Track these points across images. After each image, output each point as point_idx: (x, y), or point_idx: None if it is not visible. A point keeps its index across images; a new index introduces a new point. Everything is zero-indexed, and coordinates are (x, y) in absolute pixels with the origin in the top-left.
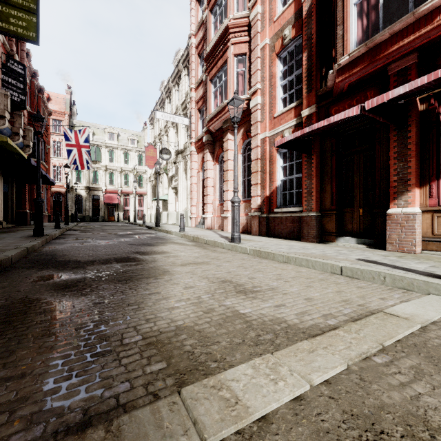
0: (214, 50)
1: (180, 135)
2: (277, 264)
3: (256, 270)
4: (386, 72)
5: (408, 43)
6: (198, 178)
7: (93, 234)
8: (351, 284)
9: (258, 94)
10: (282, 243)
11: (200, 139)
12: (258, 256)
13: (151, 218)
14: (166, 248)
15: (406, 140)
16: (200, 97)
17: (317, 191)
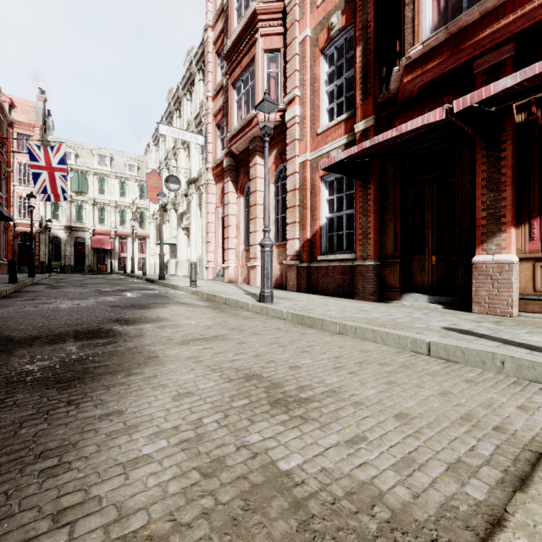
0: (238, 44)
1: (193, 159)
2: (329, 338)
3: (300, 350)
4: (470, 69)
5: (506, 25)
6: (216, 215)
7: (63, 291)
8: (452, 374)
9: (296, 103)
10: (330, 303)
11: (220, 164)
12: (300, 323)
13: (155, 267)
14: (165, 312)
15: (498, 163)
16: (220, 108)
17: (375, 232)
